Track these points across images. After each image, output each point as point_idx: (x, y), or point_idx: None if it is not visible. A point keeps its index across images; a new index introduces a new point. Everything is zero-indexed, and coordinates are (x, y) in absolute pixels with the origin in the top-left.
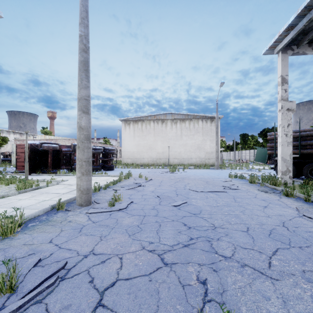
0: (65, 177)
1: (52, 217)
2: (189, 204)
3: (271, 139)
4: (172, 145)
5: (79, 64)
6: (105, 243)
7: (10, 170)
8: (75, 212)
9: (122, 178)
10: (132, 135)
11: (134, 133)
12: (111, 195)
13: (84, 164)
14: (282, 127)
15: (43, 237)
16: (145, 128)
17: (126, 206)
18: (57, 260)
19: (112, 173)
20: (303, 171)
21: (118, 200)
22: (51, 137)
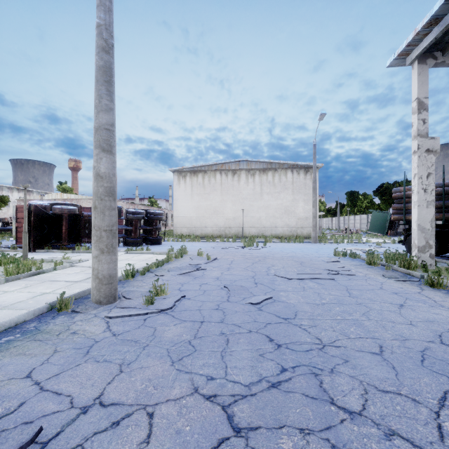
0: (87, 255)
1: (46, 324)
2: (275, 301)
3: (398, 197)
4: (248, 207)
5: (96, 72)
6: (126, 379)
7: (8, 244)
8: (86, 316)
9: (172, 257)
10: (189, 193)
11: (192, 190)
12: (151, 284)
13: (105, 235)
14: (418, 179)
15: (17, 366)
16: (208, 183)
17: (172, 304)
18: (29, 419)
19: (158, 249)
20: (448, 246)
21: (160, 294)
22: (70, 196)
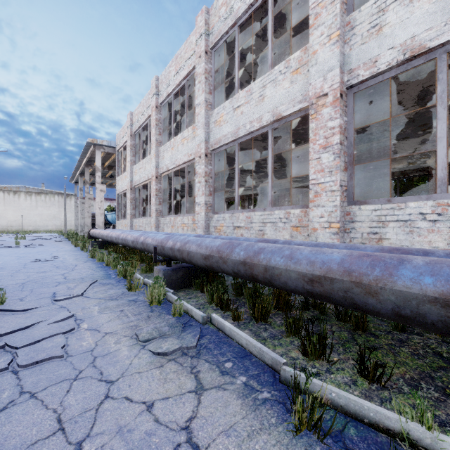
0: None
1: None
2: None
3: None
4: (26, 214)
5: None
6: None
7: None
8: None
9: None
10: None
11: None
12: None
13: None
14: (75, 213)
15: None
16: None
17: None
18: None
19: None
20: None
21: None
22: None
